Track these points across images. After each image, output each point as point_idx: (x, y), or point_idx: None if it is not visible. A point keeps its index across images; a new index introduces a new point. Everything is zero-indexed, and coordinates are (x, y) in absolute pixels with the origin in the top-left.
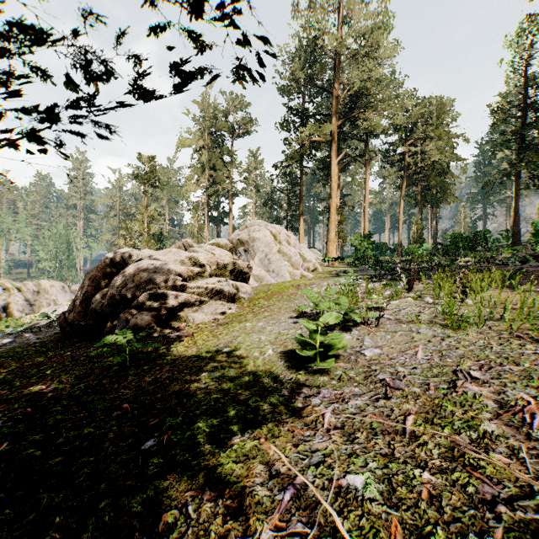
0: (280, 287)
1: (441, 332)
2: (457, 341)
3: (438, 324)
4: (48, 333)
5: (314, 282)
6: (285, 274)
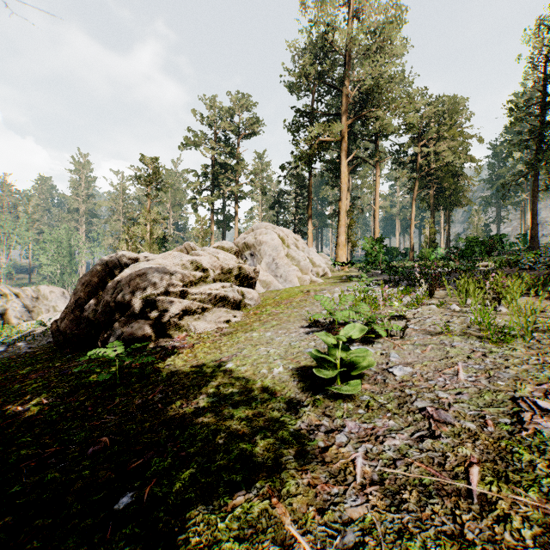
0: (289, 293)
1: (480, 346)
2: (503, 358)
3: (474, 336)
4: (41, 342)
5: (325, 288)
6: (294, 280)
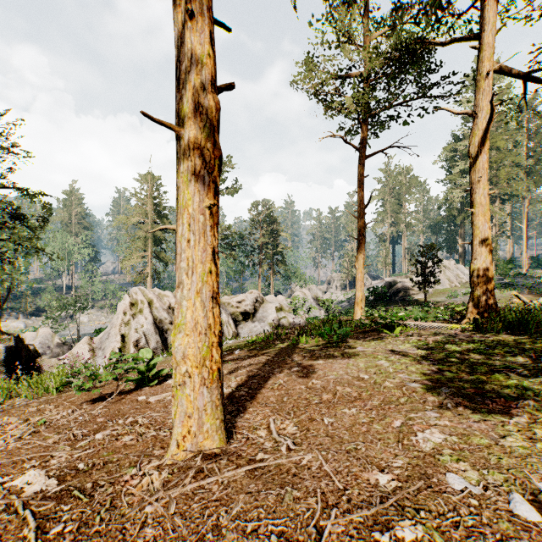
0: (443, 290)
1: None
2: None
3: None
4: None
5: (460, 289)
6: (446, 285)
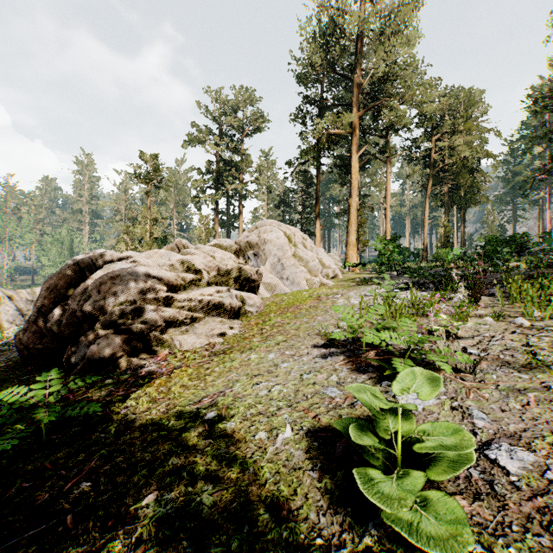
0: (296, 298)
1: None
2: None
3: None
4: (14, 354)
5: (337, 292)
6: (302, 282)
